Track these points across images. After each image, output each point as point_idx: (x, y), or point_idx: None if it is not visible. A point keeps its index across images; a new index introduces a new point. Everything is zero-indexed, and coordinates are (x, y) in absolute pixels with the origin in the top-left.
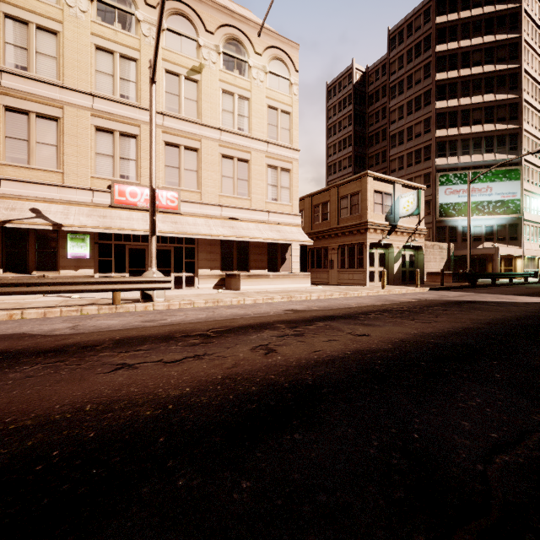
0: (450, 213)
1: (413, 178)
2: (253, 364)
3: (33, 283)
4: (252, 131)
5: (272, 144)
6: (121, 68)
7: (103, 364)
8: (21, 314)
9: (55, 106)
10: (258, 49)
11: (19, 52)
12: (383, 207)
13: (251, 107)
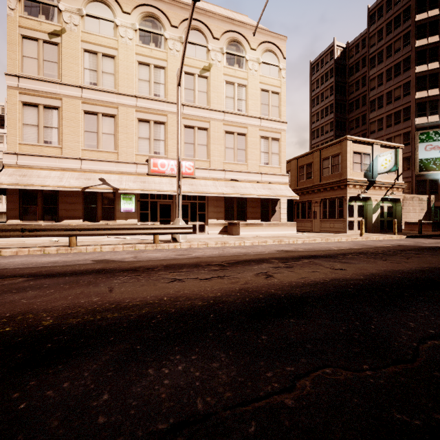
0: (431, 167)
1: (392, 137)
2: (258, 283)
3: (107, 228)
4: (248, 110)
5: (264, 120)
6: (154, 75)
7: (163, 278)
8: (100, 248)
9: (113, 107)
10: (253, 45)
11: (92, 74)
12: (362, 166)
13: (248, 92)
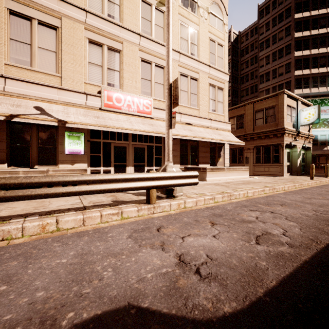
0: None
1: None
2: None
3: (70, 181)
4: (200, 56)
5: (212, 68)
6: None
7: None
8: (56, 223)
9: (54, 16)
10: None
11: None
12: (291, 118)
13: (199, 38)
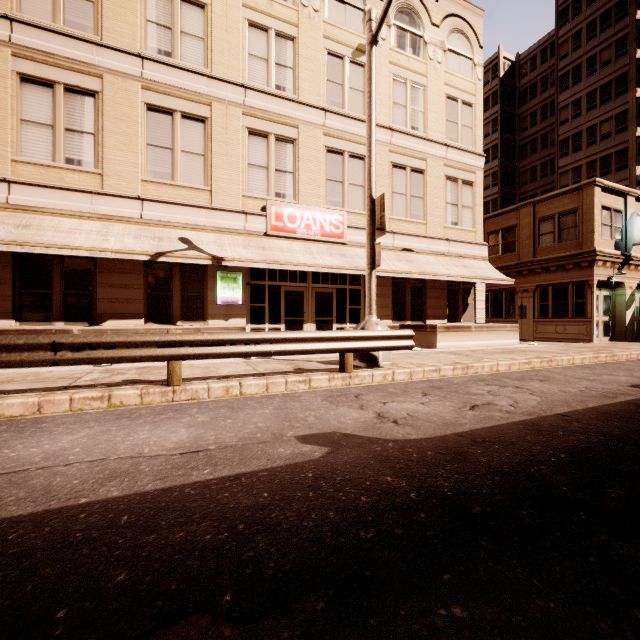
0: None
1: None
2: None
3: (253, 339)
4: (428, 130)
5: (451, 148)
6: (276, 50)
7: None
8: (239, 387)
9: (202, 103)
10: (435, 19)
11: (162, 33)
12: (612, 231)
13: (427, 98)
